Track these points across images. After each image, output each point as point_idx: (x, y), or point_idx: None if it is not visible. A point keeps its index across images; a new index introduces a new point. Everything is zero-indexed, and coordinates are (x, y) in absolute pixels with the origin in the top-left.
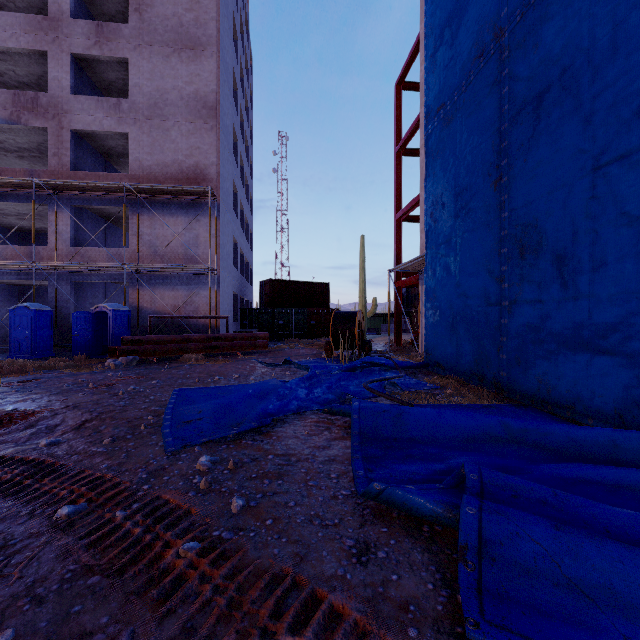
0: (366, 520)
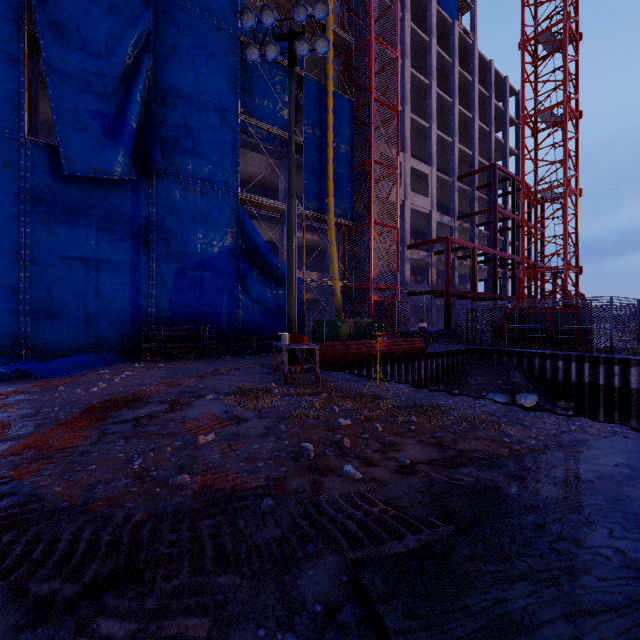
0: (1, 385)
